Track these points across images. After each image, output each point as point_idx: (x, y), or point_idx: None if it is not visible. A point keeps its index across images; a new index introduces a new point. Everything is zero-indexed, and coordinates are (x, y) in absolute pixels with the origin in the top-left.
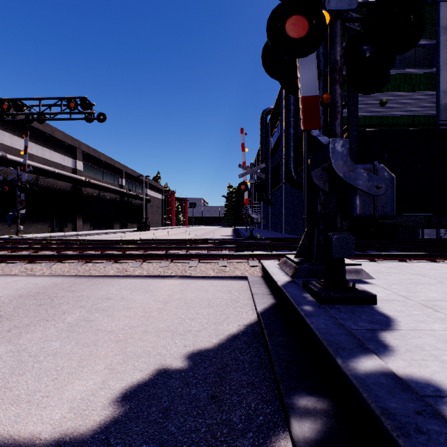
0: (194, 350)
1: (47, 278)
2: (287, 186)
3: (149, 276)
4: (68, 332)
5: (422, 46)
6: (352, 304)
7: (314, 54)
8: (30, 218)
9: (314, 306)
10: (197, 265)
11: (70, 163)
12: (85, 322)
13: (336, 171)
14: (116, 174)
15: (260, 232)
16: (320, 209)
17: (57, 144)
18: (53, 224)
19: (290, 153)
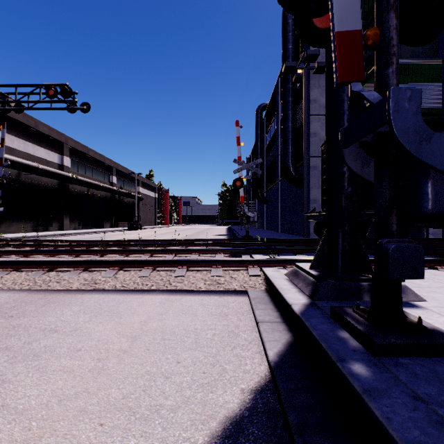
0: None
1: None
2: (284, 183)
3: (124, 290)
4: None
5: None
6: (425, 355)
7: None
8: (11, 217)
9: (368, 363)
10: (185, 275)
11: (56, 159)
12: None
13: (400, 140)
14: (106, 171)
15: (256, 231)
16: (345, 204)
17: (42, 139)
18: (37, 223)
19: (289, 147)
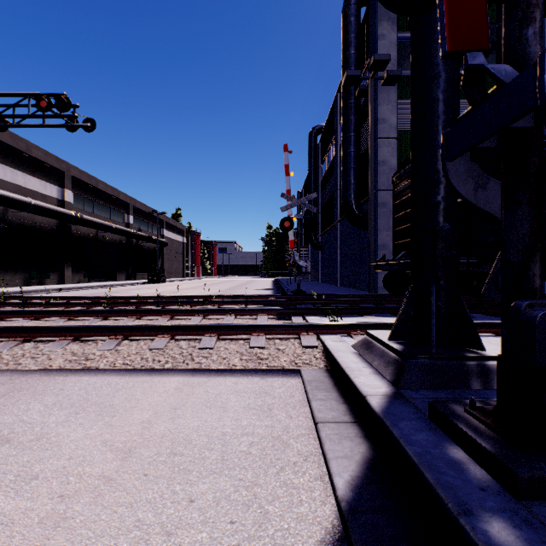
0: None
1: None
2: (344, 224)
3: (127, 369)
4: None
5: None
6: None
7: None
8: None
9: (514, 519)
10: (213, 346)
11: (55, 193)
12: None
13: None
14: (120, 208)
15: (309, 284)
16: (441, 248)
17: (35, 166)
18: (29, 274)
19: (351, 179)
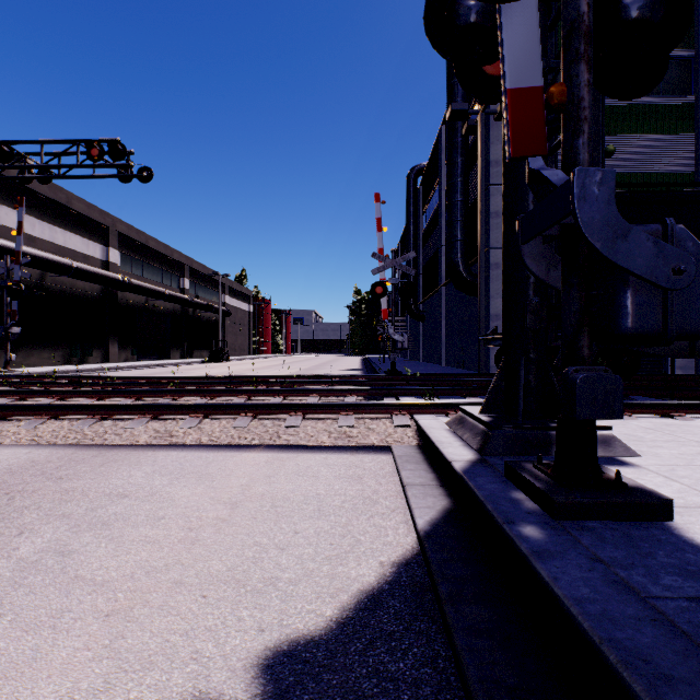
0: (281, 642)
1: (23, 449)
2: (450, 289)
3: (213, 446)
4: (6, 588)
5: (673, 60)
6: (621, 518)
7: (534, 2)
8: (30, 342)
9: (544, 526)
10: (300, 425)
11: (99, 252)
12: (56, 557)
13: (587, 237)
14: (174, 270)
15: (407, 363)
16: (530, 321)
17: (77, 221)
18: (69, 351)
19: (457, 234)
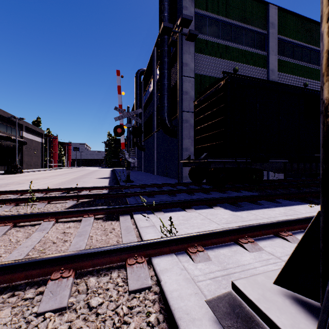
0: None
1: None
2: (159, 134)
3: None
4: None
5: (259, 33)
6: None
7: None
8: None
9: None
10: None
11: None
12: None
13: None
14: None
15: (136, 173)
16: None
17: None
18: None
19: (165, 102)
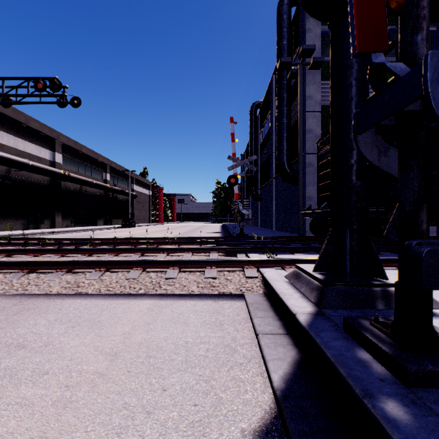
0: None
1: None
2: (278, 180)
3: (109, 294)
4: None
5: None
6: None
7: None
8: (0, 214)
9: (404, 400)
10: (176, 276)
11: (48, 155)
12: None
13: None
14: (99, 168)
15: (250, 228)
16: (354, 200)
17: (32, 135)
18: (28, 220)
19: (284, 144)
